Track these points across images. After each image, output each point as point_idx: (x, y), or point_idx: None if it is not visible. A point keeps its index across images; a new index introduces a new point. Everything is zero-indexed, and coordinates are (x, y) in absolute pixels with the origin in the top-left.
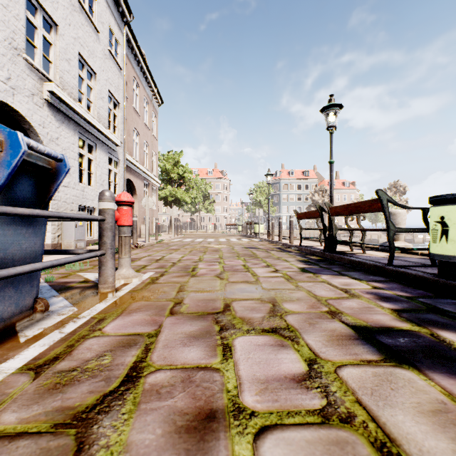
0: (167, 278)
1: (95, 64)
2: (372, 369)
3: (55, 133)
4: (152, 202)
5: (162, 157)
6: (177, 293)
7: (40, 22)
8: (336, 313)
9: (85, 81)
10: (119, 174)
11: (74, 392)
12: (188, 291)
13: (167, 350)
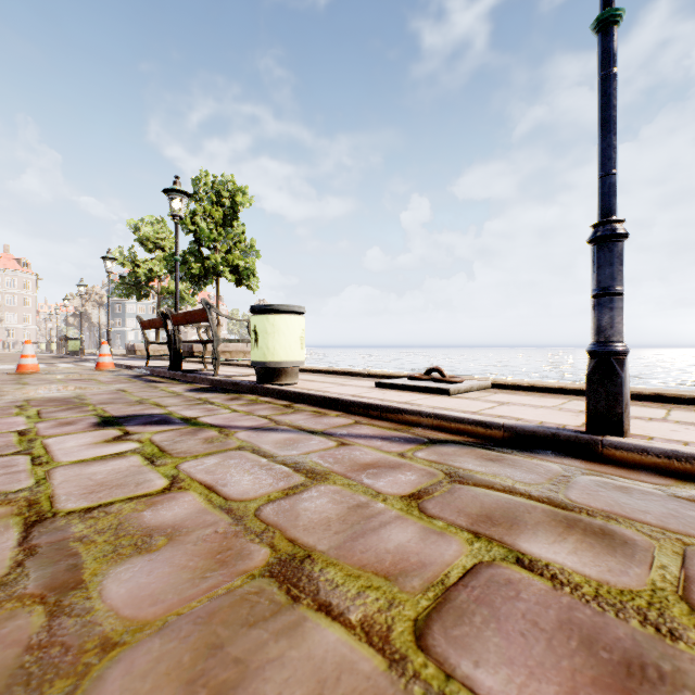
0: None
1: None
2: None
3: None
4: None
5: None
6: None
7: None
8: None
9: None
10: None
11: None
12: None
13: None
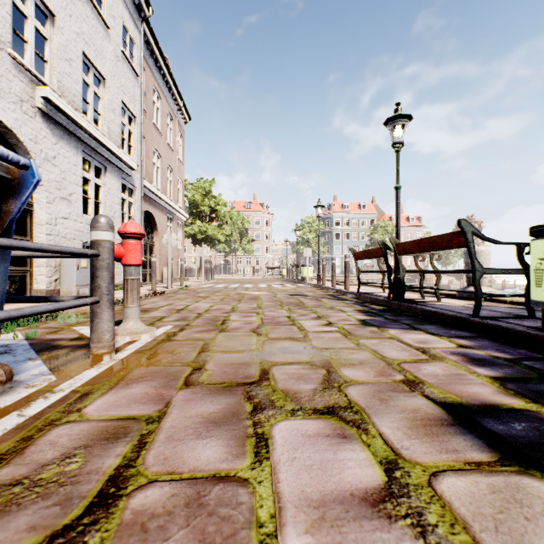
0: (188, 334)
1: (104, 67)
2: (487, 479)
3: (52, 151)
4: (175, 239)
5: (190, 185)
6: (198, 354)
7: (31, 10)
8: (416, 384)
9: (91, 88)
10: (135, 204)
11: (3, 530)
12: (213, 351)
13: (171, 446)
